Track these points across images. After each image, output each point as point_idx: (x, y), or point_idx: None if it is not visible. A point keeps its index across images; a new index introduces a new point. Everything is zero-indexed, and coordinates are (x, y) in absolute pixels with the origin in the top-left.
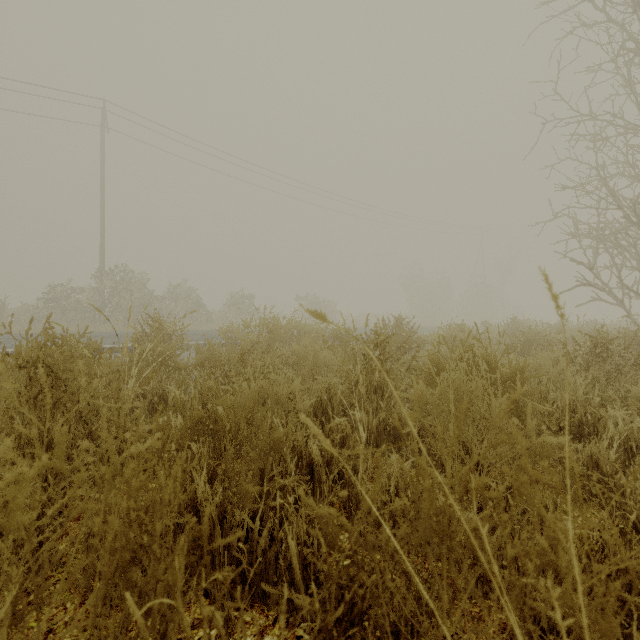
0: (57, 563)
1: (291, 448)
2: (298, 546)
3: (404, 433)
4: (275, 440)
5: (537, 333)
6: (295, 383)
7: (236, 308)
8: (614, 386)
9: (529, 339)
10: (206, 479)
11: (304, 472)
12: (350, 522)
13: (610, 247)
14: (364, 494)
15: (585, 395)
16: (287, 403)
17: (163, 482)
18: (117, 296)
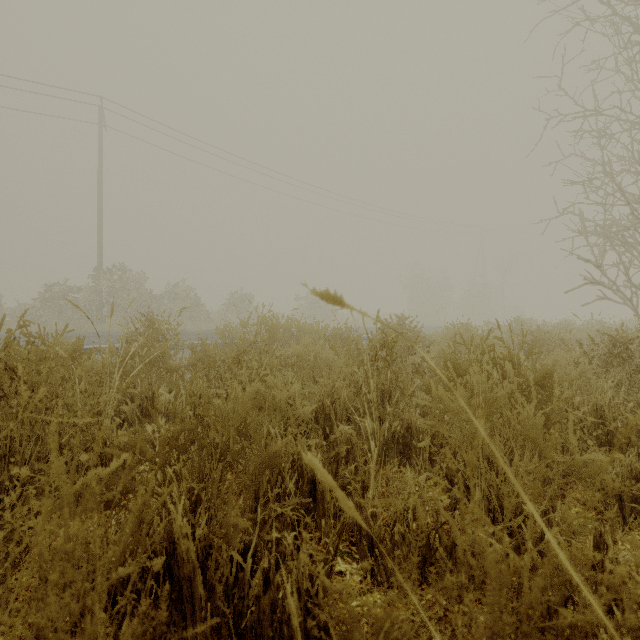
0: (1, 614)
1: (290, 462)
2: (299, 595)
3: (415, 441)
4: (271, 456)
5: (546, 332)
6: (295, 387)
7: (235, 308)
8: (636, 389)
9: (538, 339)
10: (187, 506)
11: (305, 489)
12: (359, 550)
13: (617, 245)
14: (418, 606)
15: (610, 399)
16: (286, 409)
17: (97, 549)
18: (115, 295)
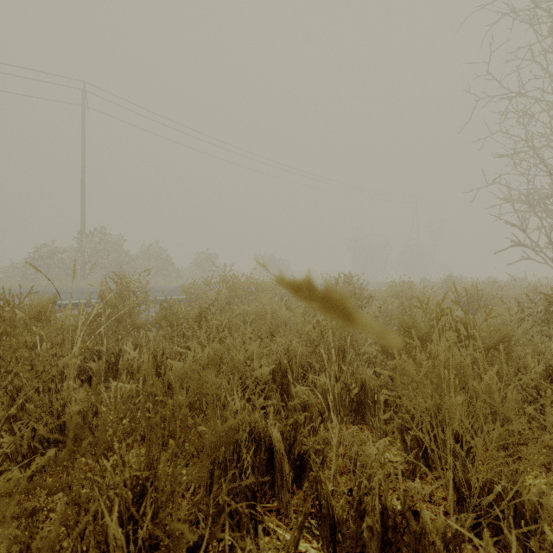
0: None
1: (248, 431)
2: None
3: (369, 400)
4: (227, 432)
5: (480, 290)
6: (253, 347)
7: (202, 266)
8: None
9: (473, 295)
10: (131, 499)
11: (263, 458)
12: (319, 528)
13: (539, 211)
14: None
15: None
16: (244, 370)
17: None
18: (96, 255)
